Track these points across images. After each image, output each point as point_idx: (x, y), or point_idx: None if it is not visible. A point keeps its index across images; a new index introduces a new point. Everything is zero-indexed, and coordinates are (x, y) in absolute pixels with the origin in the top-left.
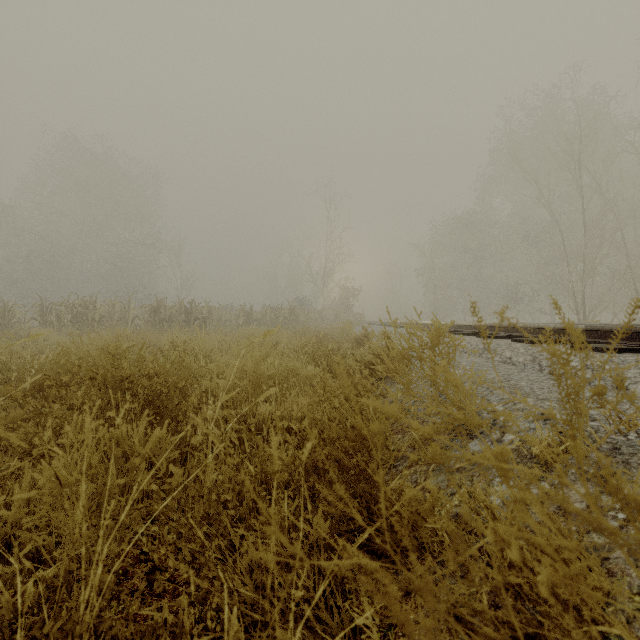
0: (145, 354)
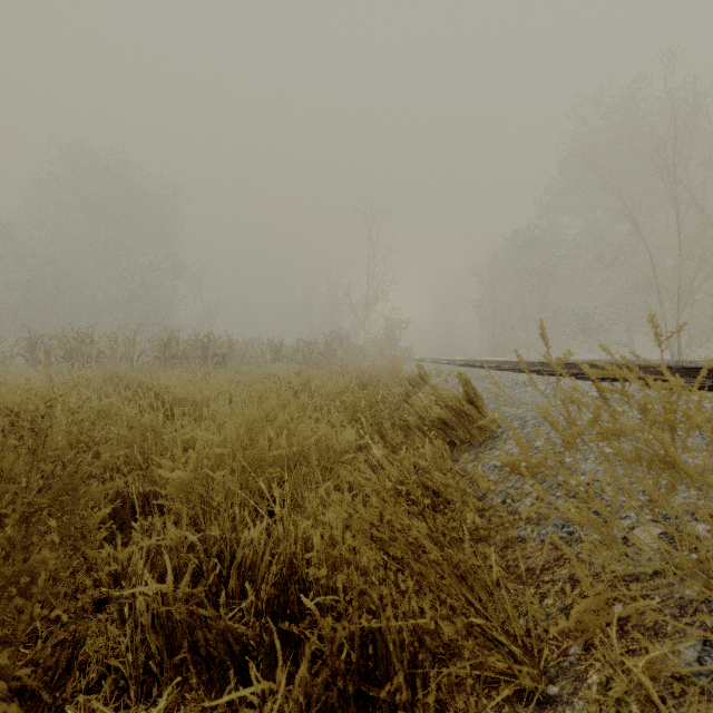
0: (82, 410)
